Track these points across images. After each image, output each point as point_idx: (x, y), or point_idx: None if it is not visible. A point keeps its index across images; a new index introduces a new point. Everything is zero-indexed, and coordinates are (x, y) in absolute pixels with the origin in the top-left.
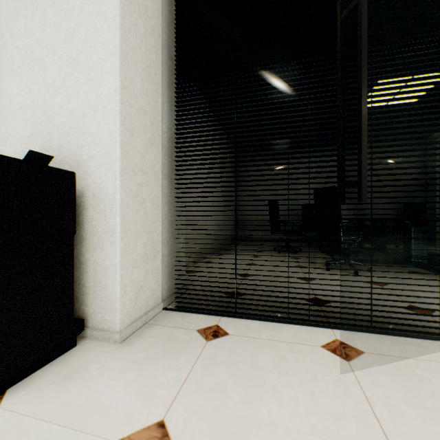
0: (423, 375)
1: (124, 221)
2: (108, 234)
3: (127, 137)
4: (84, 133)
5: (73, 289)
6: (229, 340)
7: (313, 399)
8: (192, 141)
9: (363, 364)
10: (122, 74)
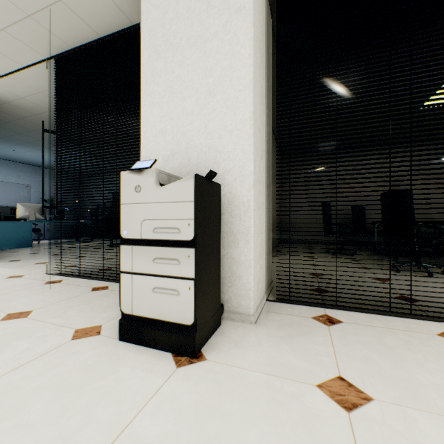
0: None
1: (254, 224)
2: (243, 235)
3: (255, 153)
4: (220, 152)
5: (220, 278)
6: (347, 326)
7: None
8: (292, 153)
9: None
10: (253, 102)
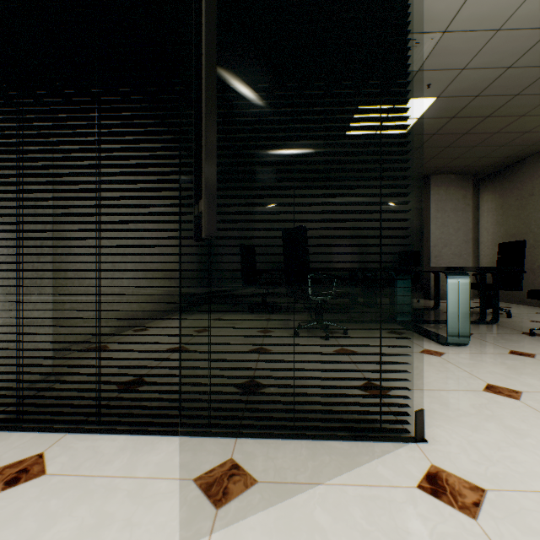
0: (320, 521)
1: None
2: None
3: None
4: None
5: None
6: (30, 490)
7: None
8: (24, 136)
9: (239, 512)
10: None
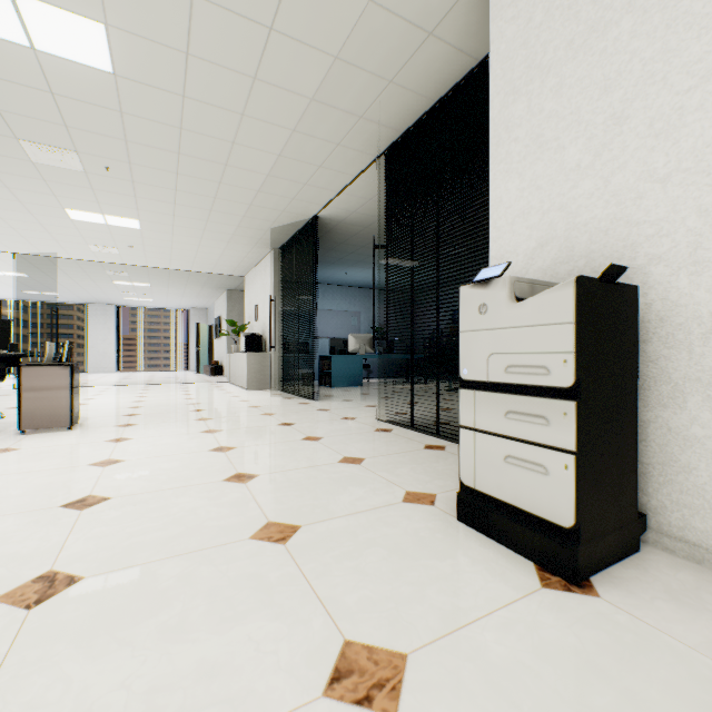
0: None
1: None
2: (697, 383)
3: None
4: (637, 224)
5: (635, 462)
6: None
7: None
8: None
9: None
10: None
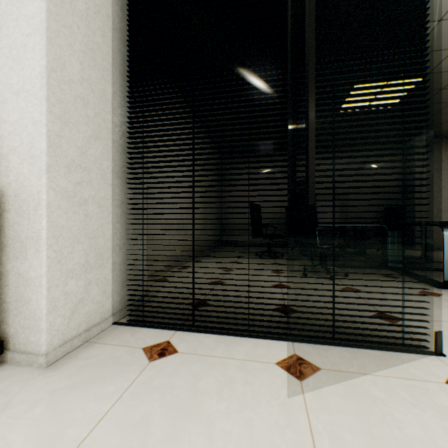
0: (377, 395)
1: (54, 225)
2: (33, 241)
3: (58, 127)
4: (4, 122)
5: None
6: (175, 359)
7: (250, 431)
8: (146, 137)
9: (316, 384)
10: (49, 54)
